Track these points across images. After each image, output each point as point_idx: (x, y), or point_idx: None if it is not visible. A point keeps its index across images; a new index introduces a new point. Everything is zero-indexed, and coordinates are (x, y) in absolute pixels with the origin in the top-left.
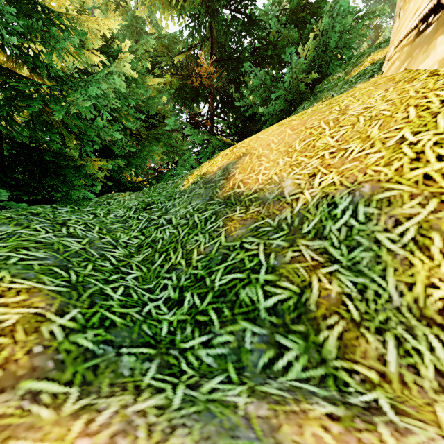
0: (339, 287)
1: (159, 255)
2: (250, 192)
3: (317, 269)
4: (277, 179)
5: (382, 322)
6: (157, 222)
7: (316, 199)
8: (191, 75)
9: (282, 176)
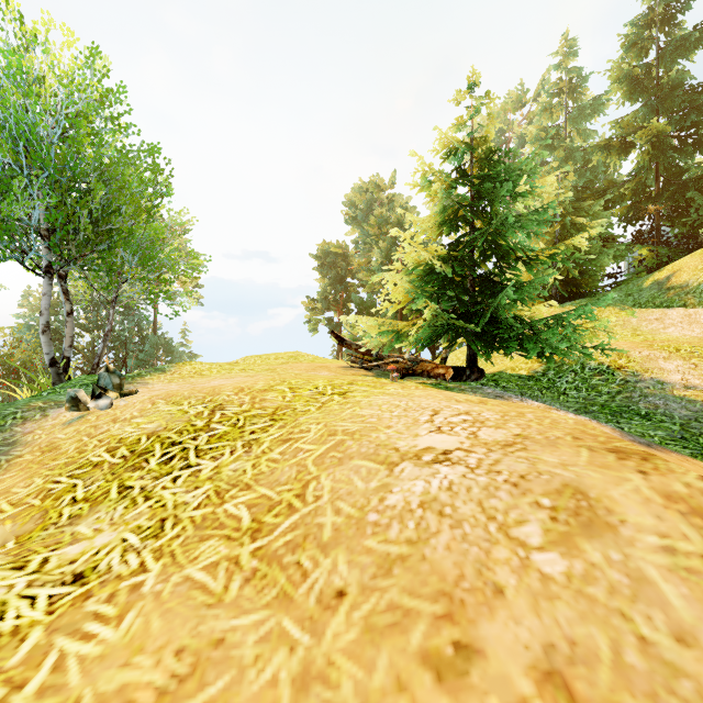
0: (694, 301)
1: (643, 305)
2: (677, 285)
3: (690, 299)
4: (687, 280)
5: (701, 305)
6: (638, 298)
7: (696, 285)
8: (640, 215)
9: (689, 279)
